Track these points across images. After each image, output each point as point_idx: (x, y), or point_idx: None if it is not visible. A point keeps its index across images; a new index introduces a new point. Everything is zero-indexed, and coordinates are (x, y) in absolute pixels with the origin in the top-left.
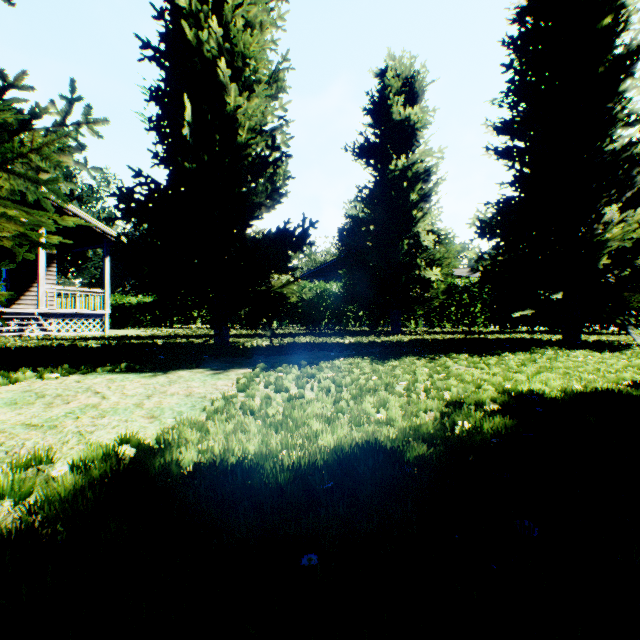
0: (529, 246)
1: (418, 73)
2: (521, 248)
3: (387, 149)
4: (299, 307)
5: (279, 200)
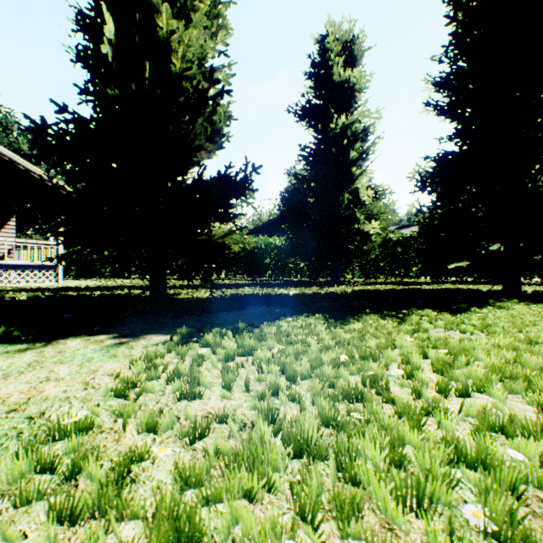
0: (470, 198)
1: (357, 37)
2: (461, 200)
3: (328, 108)
4: (241, 257)
5: (220, 144)
